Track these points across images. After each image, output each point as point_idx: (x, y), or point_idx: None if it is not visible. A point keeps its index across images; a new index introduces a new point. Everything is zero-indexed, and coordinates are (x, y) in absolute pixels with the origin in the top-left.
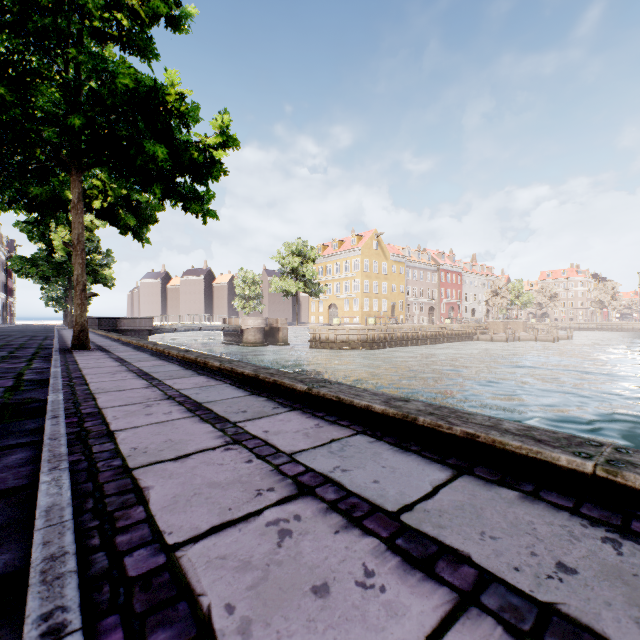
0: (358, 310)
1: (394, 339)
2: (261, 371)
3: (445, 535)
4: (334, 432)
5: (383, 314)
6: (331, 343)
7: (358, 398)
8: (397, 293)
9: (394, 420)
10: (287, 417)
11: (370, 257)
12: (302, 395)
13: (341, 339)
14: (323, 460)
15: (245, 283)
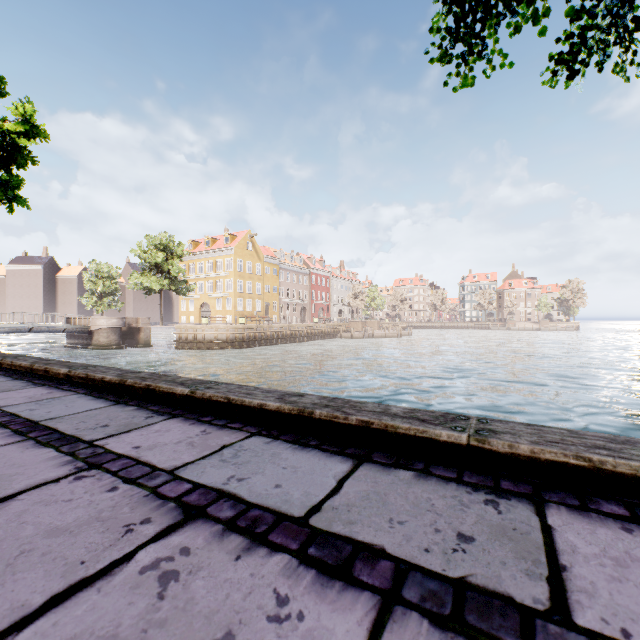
0: (231, 310)
1: (264, 338)
2: (40, 362)
3: (57, 424)
4: (58, 395)
5: (257, 314)
6: (199, 343)
7: (101, 373)
8: (271, 294)
9: (115, 384)
10: (29, 390)
11: (244, 257)
12: (64, 377)
13: (210, 339)
14: (24, 407)
15: (98, 277)
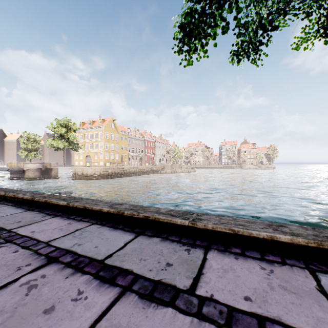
0: (102, 159)
1: (120, 173)
2: None
3: None
4: None
5: (116, 161)
6: (85, 176)
7: (22, 195)
8: (124, 150)
9: (29, 200)
10: None
11: (109, 131)
12: (2, 197)
13: (90, 174)
14: None
15: (28, 141)
